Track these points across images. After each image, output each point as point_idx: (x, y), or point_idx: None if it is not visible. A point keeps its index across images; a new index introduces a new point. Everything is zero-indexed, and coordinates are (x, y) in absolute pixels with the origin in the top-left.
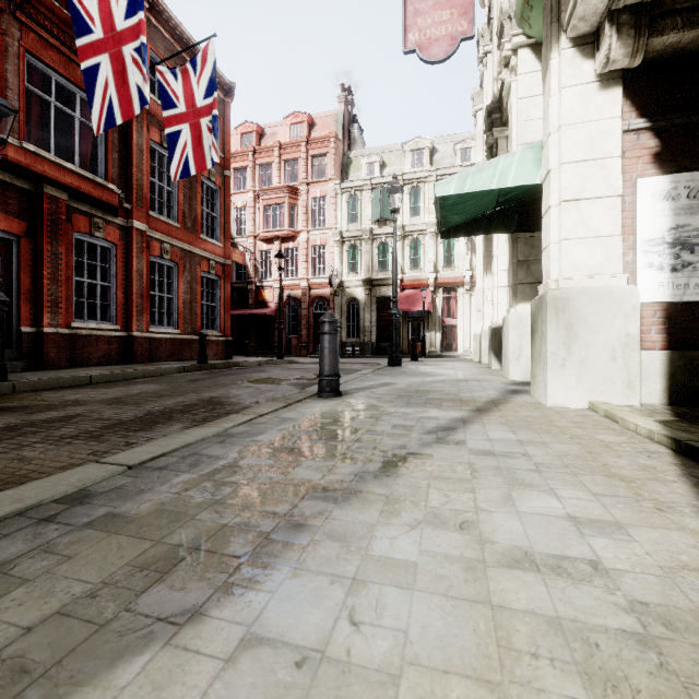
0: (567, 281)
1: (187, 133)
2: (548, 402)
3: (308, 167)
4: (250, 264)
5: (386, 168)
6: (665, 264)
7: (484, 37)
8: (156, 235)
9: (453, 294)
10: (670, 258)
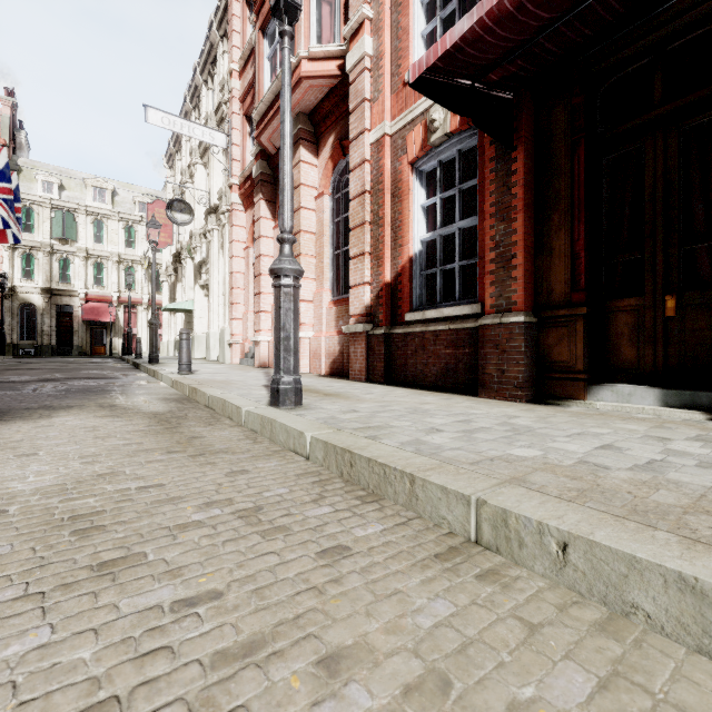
0: (199, 334)
1: None
2: (195, 358)
3: None
4: None
5: (65, 191)
6: None
7: None
8: None
9: (134, 310)
10: None
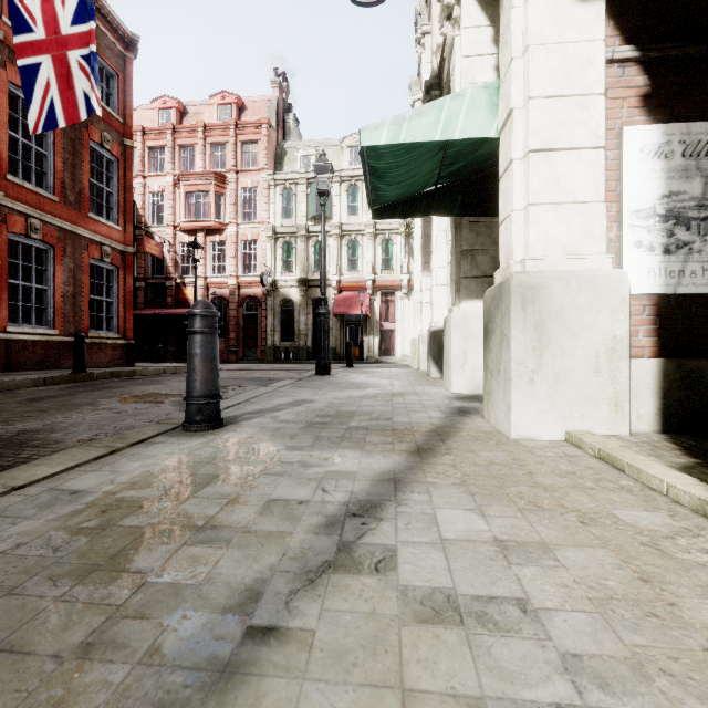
0: (536, 262)
1: (49, 69)
2: (513, 432)
3: (237, 154)
4: (169, 258)
5: None
6: (656, 244)
7: (422, 16)
8: (18, 206)
9: (391, 297)
10: (662, 235)
